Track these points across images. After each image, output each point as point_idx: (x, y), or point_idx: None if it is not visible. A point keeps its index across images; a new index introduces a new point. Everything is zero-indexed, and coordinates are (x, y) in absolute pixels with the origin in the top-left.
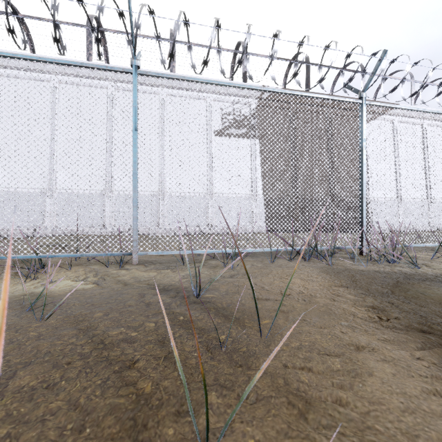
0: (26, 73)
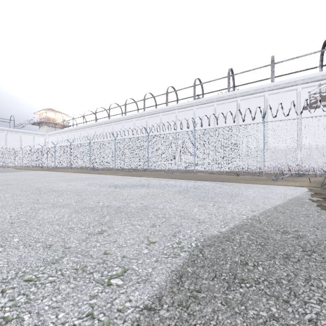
0: (205, 105)
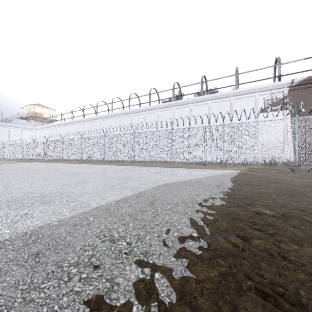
0: (182, 106)
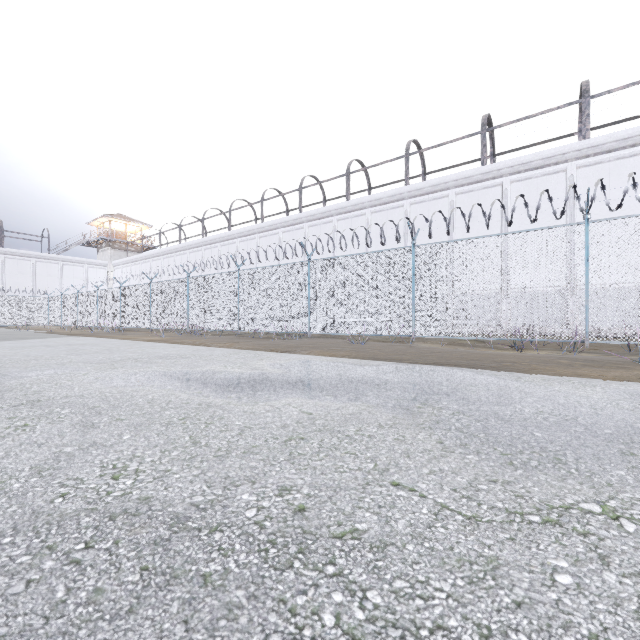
0: (430, 196)
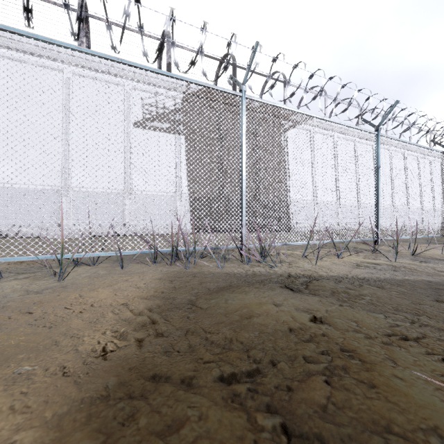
0: None
